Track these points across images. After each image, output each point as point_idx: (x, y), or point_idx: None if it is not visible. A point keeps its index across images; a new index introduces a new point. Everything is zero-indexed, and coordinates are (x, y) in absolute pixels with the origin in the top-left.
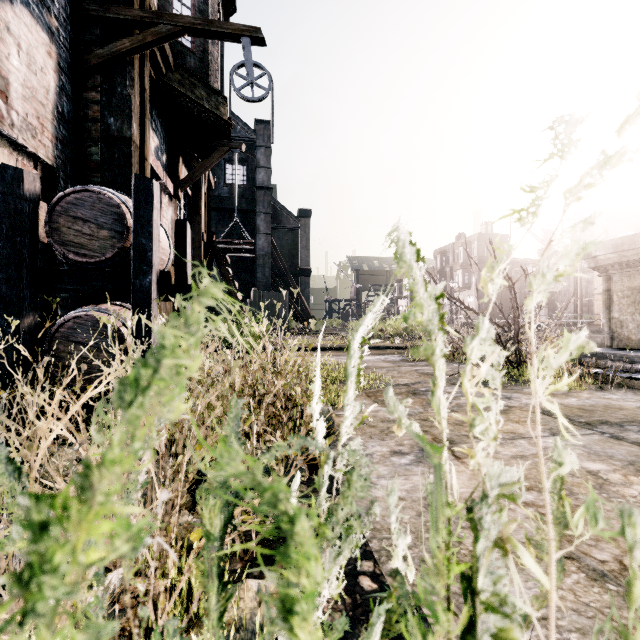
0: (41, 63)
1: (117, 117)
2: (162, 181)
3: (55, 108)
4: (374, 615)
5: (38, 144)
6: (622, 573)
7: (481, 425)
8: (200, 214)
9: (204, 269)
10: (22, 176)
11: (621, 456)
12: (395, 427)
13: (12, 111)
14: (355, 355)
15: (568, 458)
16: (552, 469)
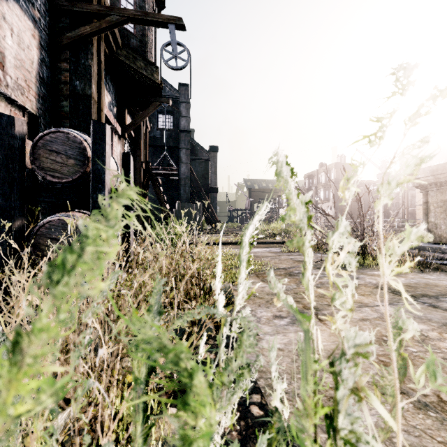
0: (28, 42)
1: (81, 80)
2: (113, 126)
3: (37, 74)
4: (258, 442)
5: (25, 99)
6: (439, 404)
7: (340, 299)
8: (140, 149)
9: (122, 176)
10: (13, 121)
11: (437, 319)
12: (275, 300)
13: (7, 76)
14: (246, 246)
15: (411, 326)
16: (393, 331)
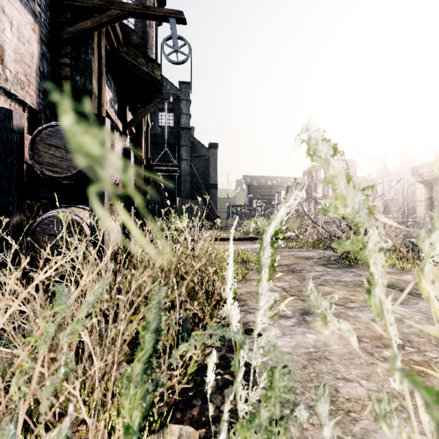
0: (28, 36)
1: (82, 75)
2: (114, 122)
3: (38, 69)
4: None
5: (25, 94)
6: None
7: None
8: (141, 146)
9: (64, 98)
10: (11, 115)
11: None
12: (318, 323)
13: (6, 70)
14: (268, 247)
15: None
16: None
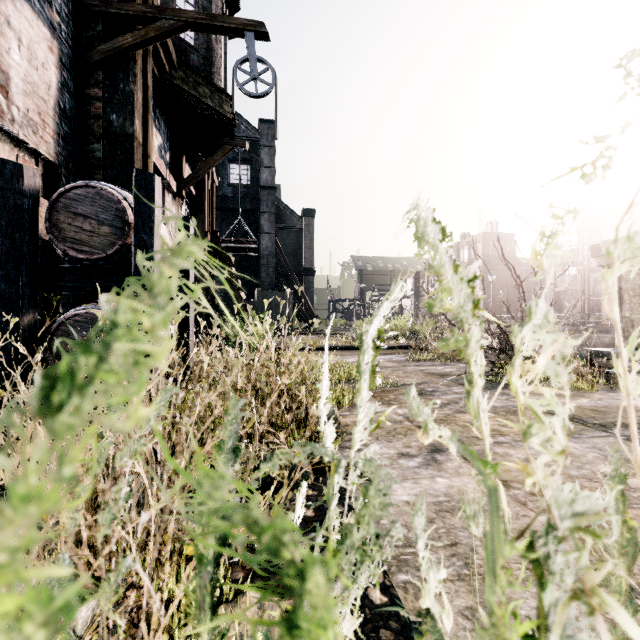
0: (42, 58)
1: (119, 113)
2: (165, 179)
3: (57, 104)
4: None
5: (39, 140)
6: None
7: (541, 434)
8: (204, 213)
9: (178, 219)
10: (21, 171)
11: None
12: (420, 433)
13: (13, 106)
14: (369, 350)
15: None
16: (611, 485)
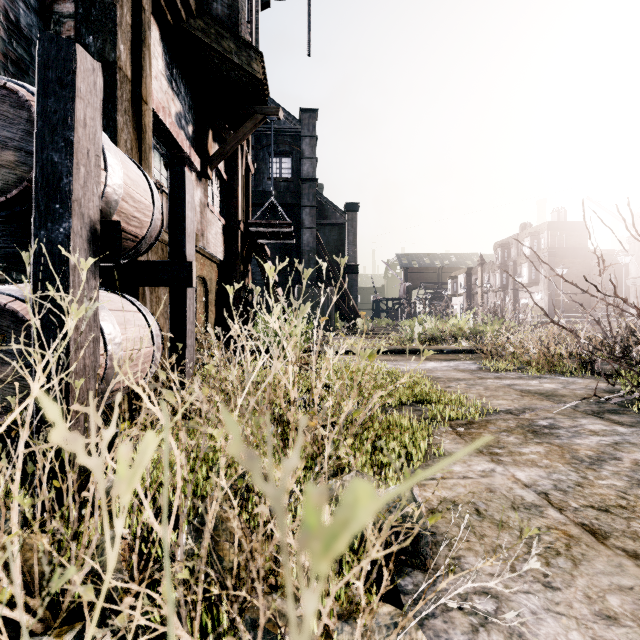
0: None
1: (97, 35)
2: (185, 153)
3: (1, 12)
4: None
5: None
6: None
7: None
8: (236, 200)
9: None
10: None
11: None
12: None
13: None
14: None
15: None
16: None
